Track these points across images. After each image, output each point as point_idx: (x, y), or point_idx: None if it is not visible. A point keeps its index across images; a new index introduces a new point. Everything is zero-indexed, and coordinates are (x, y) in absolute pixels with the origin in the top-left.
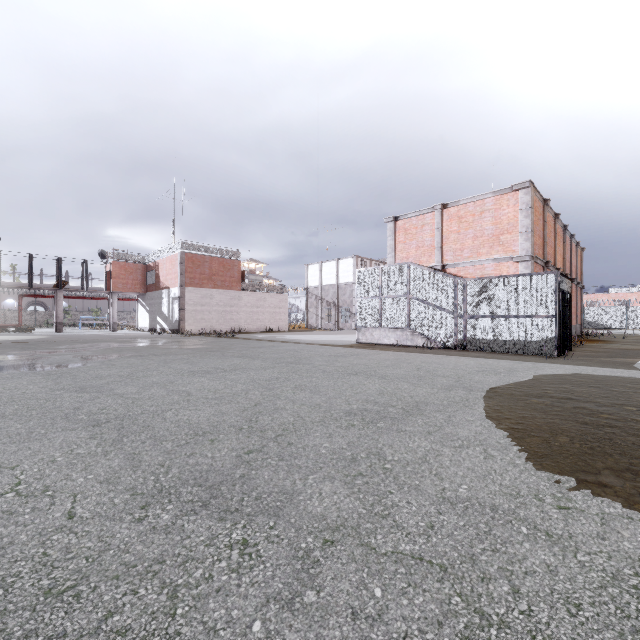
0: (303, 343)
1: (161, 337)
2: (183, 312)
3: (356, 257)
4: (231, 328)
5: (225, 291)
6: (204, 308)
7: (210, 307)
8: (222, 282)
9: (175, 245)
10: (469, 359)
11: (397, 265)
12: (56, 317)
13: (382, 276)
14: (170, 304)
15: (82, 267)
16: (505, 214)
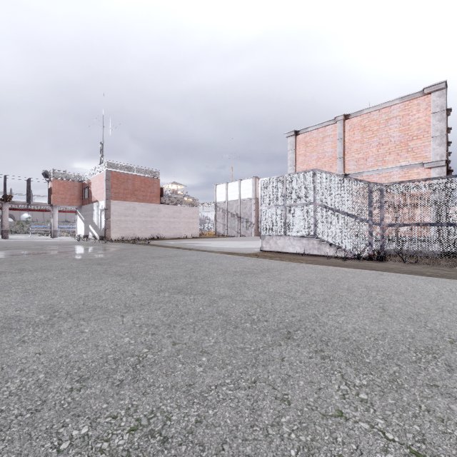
0: (208, 251)
1: (83, 244)
2: (109, 221)
3: (255, 178)
4: (151, 235)
5: (146, 204)
6: (127, 218)
7: (133, 217)
8: (143, 196)
9: (102, 165)
10: (419, 280)
11: (302, 172)
12: (2, 226)
13: (286, 184)
14: (99, 215)
15: (27, 184)
16: (415, 119)
